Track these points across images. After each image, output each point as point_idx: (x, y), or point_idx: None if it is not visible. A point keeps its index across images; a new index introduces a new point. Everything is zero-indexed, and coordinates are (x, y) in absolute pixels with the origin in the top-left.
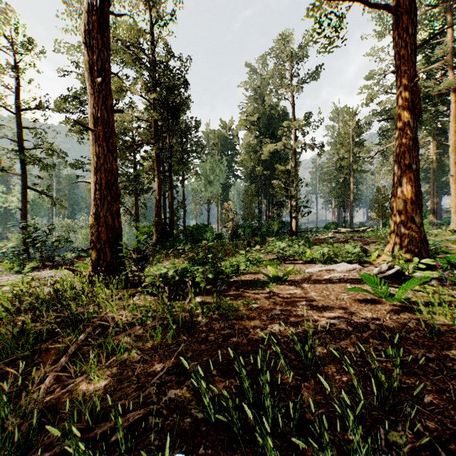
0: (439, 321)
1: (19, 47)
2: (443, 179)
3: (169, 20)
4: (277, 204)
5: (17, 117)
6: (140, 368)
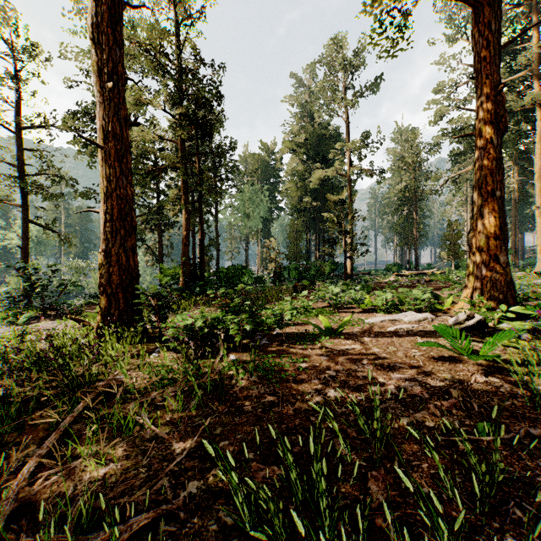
0: (539, 386)
1: (19, 52)
2: (526, 212)
3: (198, 19)
4: (329, 242)
5: (16, 137)
6: (153, 449)
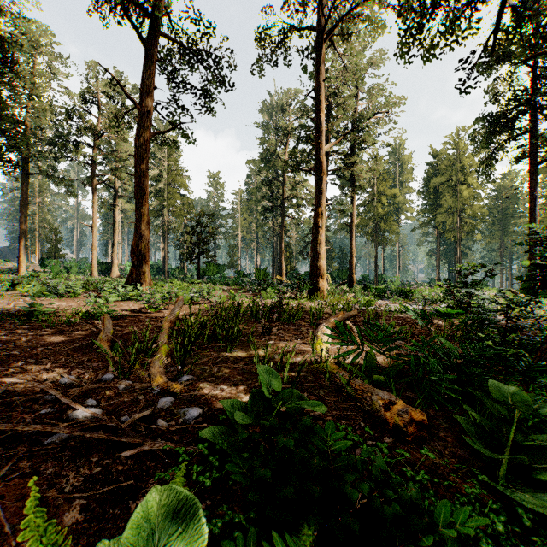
0: None
1: None
2: None
3: None
4: None
5: None
6: None
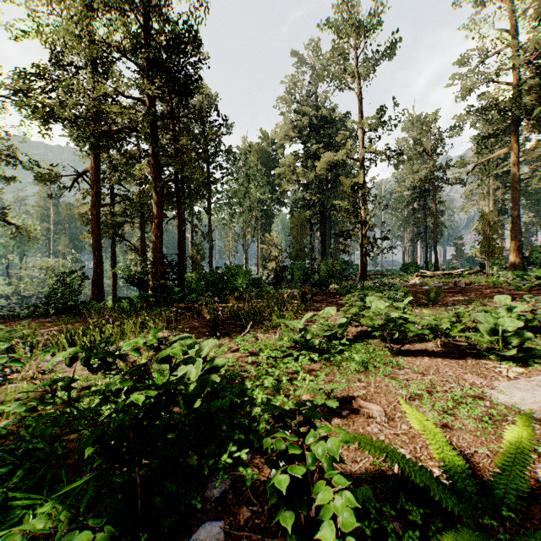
0: None
1: None
2: None
3: None
4: (342, 235)
5: None
6: None
